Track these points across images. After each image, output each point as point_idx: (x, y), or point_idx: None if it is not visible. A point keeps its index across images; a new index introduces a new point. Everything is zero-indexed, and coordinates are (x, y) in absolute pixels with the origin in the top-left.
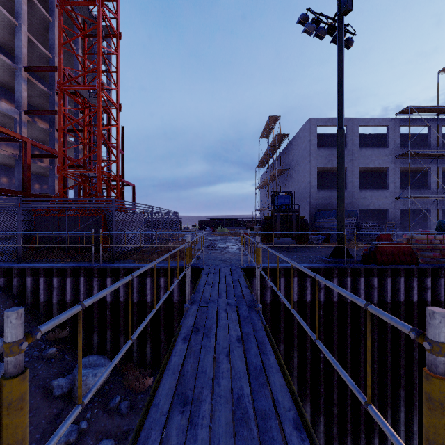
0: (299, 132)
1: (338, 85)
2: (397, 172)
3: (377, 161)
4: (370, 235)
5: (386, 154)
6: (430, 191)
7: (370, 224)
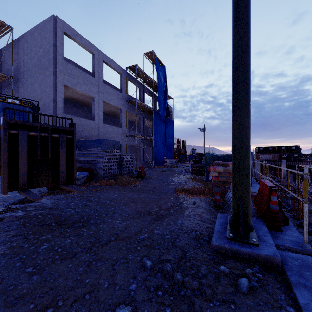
0: (32, 31)
1: None
2: (126, 115)
3: (116, 101)
4: (128, 167)
5: (121, 97)
6: (140, 133)
7: (127, 156)
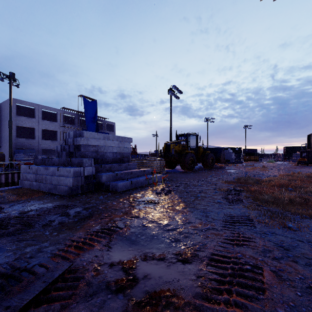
0: (5, 102)
1: (9, 104)
2: (61, 133)
3: (52, 127)
4: None
5: (56, 125)
6: None
7: (42, 156)
